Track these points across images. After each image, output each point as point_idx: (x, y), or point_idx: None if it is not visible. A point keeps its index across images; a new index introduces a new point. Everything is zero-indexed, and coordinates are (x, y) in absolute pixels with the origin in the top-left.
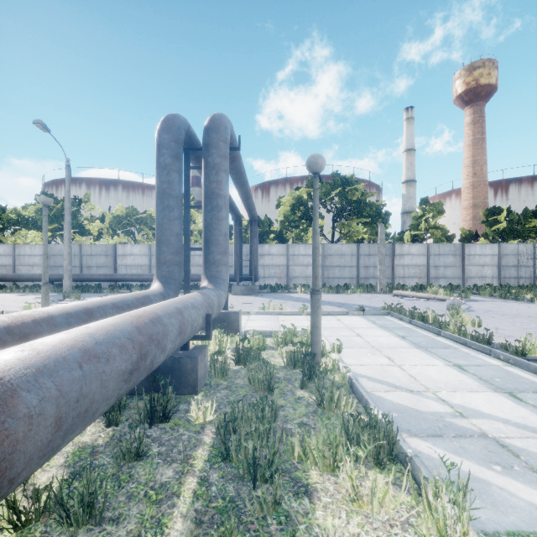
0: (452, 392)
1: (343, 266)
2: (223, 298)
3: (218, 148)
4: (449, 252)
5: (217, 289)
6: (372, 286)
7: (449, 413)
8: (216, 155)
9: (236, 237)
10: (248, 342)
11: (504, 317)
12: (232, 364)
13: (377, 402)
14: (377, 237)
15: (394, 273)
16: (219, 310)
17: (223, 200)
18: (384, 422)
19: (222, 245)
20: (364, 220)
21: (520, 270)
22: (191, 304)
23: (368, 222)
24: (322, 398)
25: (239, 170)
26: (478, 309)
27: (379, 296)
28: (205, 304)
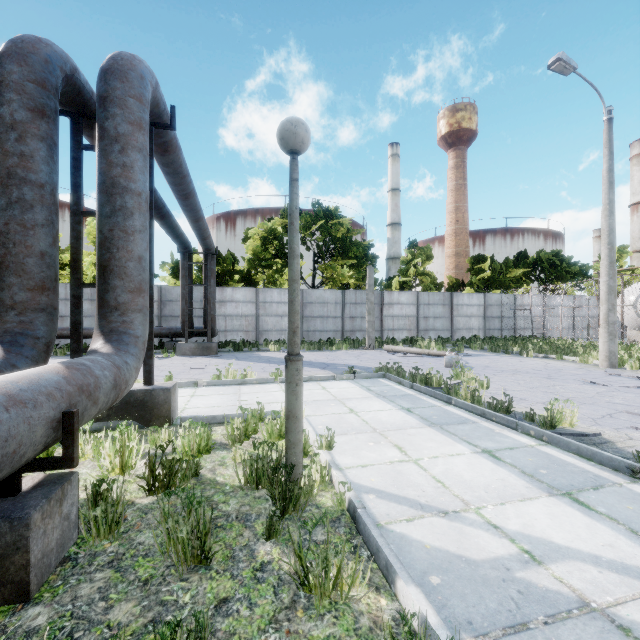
0: (501, 505)
1: (326, 316)
2: (132, 369)
3: (125, 108)
4: (438, 302)
5: (120, 354)
6: (359, 340)
7: (514, 556)
8: (120, 119)
9: (183, 276)
10: (173, 450)
11: (505, 374)
12: (141, 492)
13: (402, 550)
14: (364, 284)
15: (383, 324)
16: (118, 392)
17: (136, 199)
18: (433, 627)
19: (134, 277)
20: (350, 261)
21: (503, 321)
22: (7, 398)
23: (355, 265)
24: (307, 573)
25: (179, 170)
26: (476, 365)
27: (369, 353)
28: (65, 391)
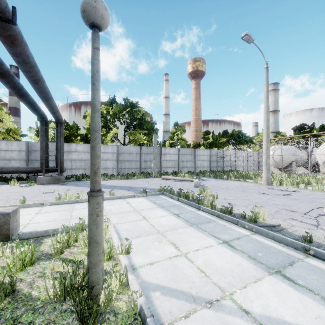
0: (244, 288)
1: (131, 160)
2: None
3: None
4: (188, 153)
5: None
6: (149, 173)
7: None
8: None
9: (42, 135)
10: None
11: (223, 190)
12: None
13: None
14: (151, 143)
15: (161, 165)
16: None
17: None
18: None
19: None
20: (144, 131)
21: (218, 163)
22: None
23: (147, 133)
24: None
25: (26, 60)
26: (208, 185)
27: (154, 180)
28: None
